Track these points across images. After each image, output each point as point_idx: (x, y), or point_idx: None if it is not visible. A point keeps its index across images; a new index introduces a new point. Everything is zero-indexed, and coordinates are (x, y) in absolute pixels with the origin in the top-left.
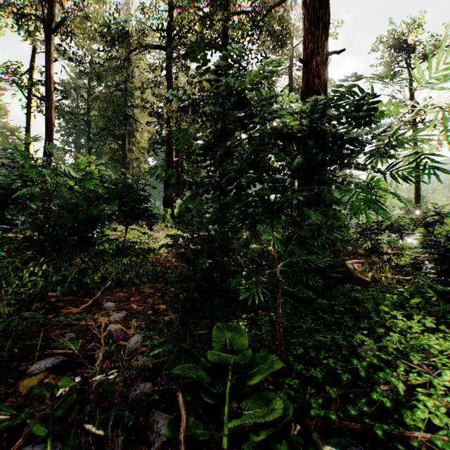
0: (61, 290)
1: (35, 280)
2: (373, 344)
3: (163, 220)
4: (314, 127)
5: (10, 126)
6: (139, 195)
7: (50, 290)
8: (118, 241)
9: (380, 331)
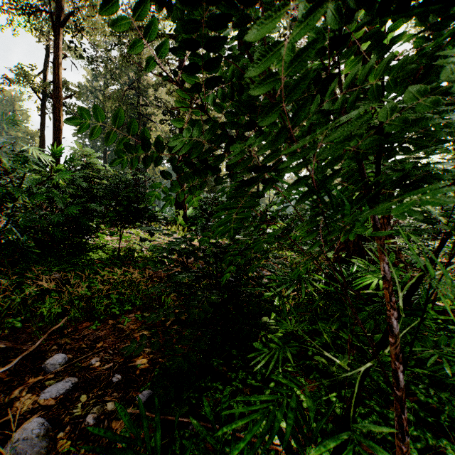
0: None
1: None
2: None
3: (175, 222)
4: None
5: (29, 131)
6: (138, 193)
7: None
8: (116, 247)
9: None
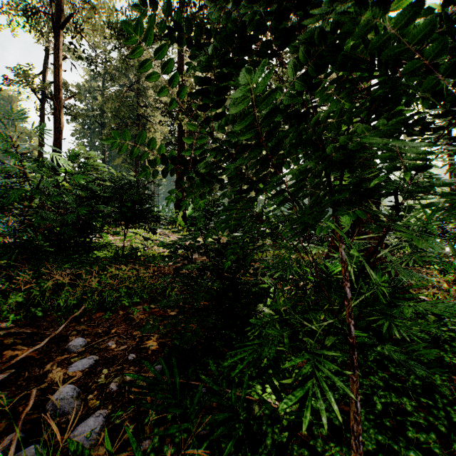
0: (14, 319)
1: None
2: None
3: (174, 223)
4: None
5: (27, 131)
6: (141, 194)
7: (2, 318)
8: (119, 247)
9: None
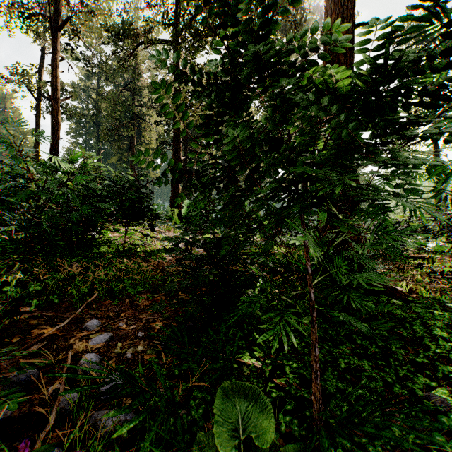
0: (37, 304)
1: (8, 292)
2: (446, 396)
3: (170, 221)
4: (383, 63)
5: (22, 129)
6: (141, 193)
7: (25, 304)
8: (119, 243)
9: (445, 369)
